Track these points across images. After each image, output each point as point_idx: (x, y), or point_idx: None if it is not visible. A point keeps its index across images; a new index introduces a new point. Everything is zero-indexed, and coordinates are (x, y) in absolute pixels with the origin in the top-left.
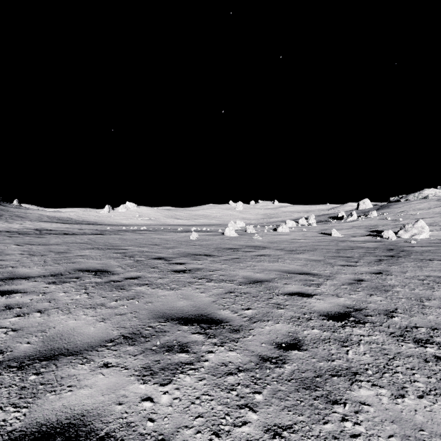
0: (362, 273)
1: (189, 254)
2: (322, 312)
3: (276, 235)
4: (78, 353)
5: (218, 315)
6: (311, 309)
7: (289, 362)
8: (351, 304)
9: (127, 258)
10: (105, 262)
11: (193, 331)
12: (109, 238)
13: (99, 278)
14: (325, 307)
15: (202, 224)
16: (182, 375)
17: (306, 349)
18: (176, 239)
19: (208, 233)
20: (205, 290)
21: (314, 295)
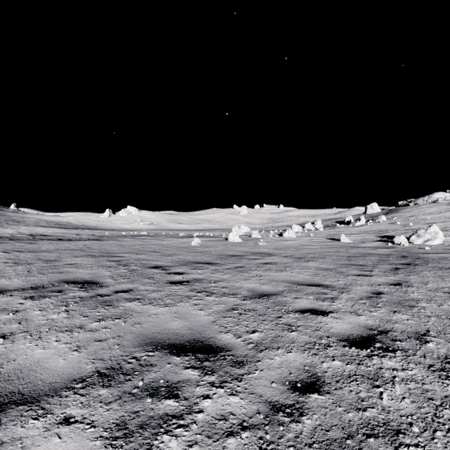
0: (380, 285)
1: (189, 262)
2: (342, 336)
3: (282, 240)
4: (35, 400)
5: (217, 341)
6: (328, 331)
7: (308, 413)
8: (374, 324)
9: (120, 267)
10: (95, 272)
11: (187, 365)
12: (105, 244)
13: (85, 292)
14: (344, 329)
15: (205, 229)
16: (167, 436)
17: (329, 390)
18: (177, 245)
19: (211, 238)
20: (204, 306)
21: (330, 312)
